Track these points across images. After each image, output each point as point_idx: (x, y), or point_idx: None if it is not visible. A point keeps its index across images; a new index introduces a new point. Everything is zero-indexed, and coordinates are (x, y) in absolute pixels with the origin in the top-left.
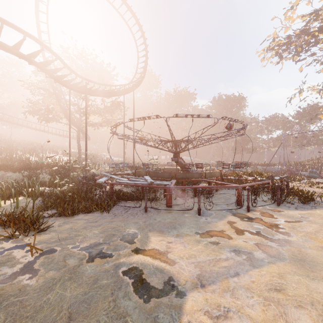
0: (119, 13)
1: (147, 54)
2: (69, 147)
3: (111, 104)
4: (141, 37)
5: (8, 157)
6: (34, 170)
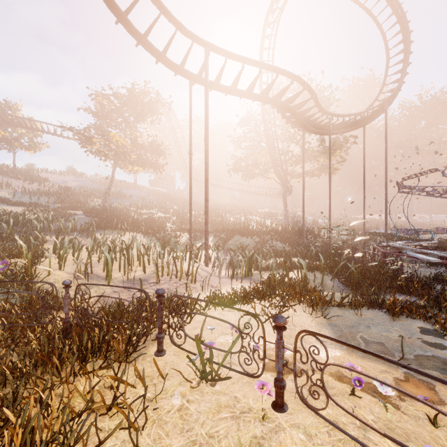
0: (359, 4)
1: (409, 47)
2: (303, 207)
3: (333, 142)
4: (394, 24)
5: (223, 220)
6: (262, 236)
